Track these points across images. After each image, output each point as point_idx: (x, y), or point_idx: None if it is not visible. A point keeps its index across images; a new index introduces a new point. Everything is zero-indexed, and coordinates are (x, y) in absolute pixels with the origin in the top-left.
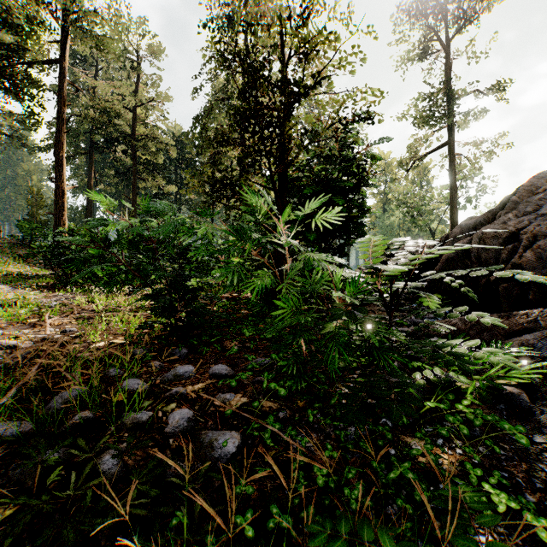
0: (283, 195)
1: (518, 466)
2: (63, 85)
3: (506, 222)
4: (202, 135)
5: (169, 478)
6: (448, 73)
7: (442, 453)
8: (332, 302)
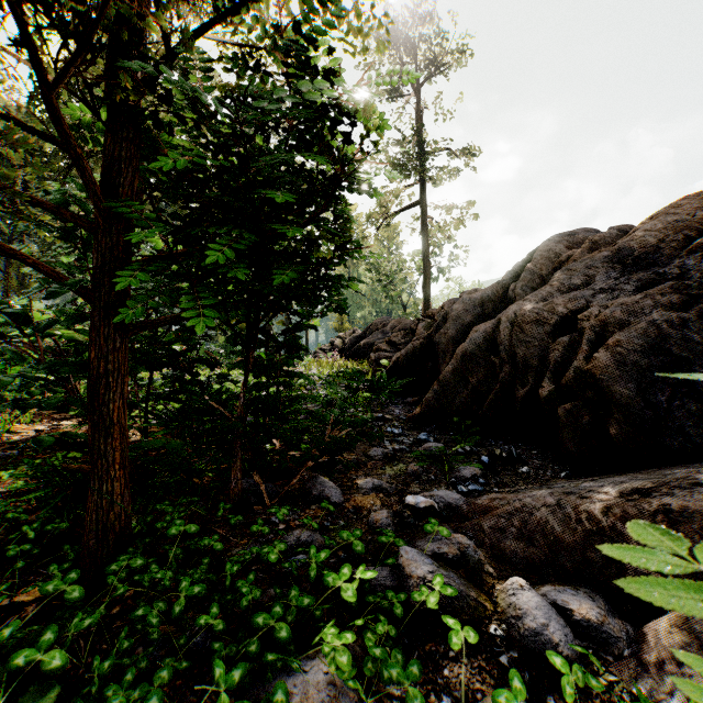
0: (118, 178)
1: None
2: None
3: (547, 299)
4: None
5: None
6: (421, 119)
7: None
8: None
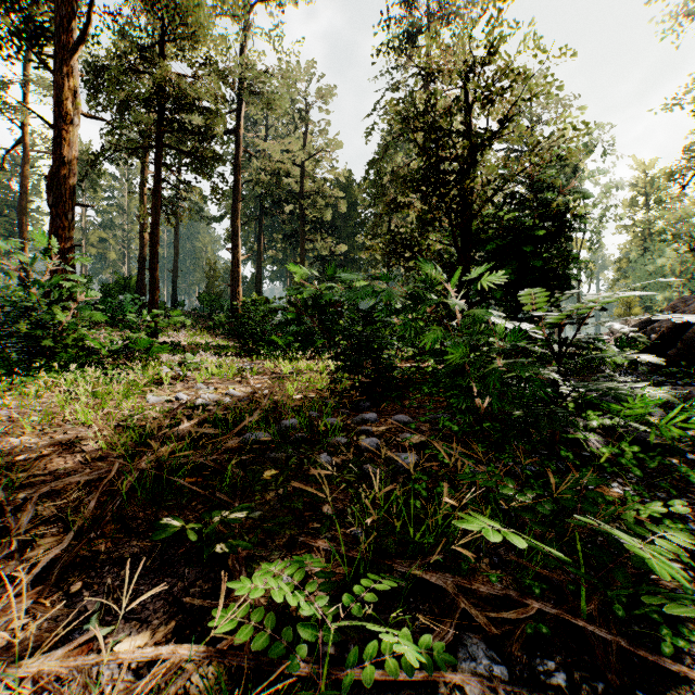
0: (466, 251)
1: (694, 508)
2: (238, 154)
3: None
4: (375, 182)
5: (367, 469)
6: None
7: (611, 491)
8: (494, 345)
